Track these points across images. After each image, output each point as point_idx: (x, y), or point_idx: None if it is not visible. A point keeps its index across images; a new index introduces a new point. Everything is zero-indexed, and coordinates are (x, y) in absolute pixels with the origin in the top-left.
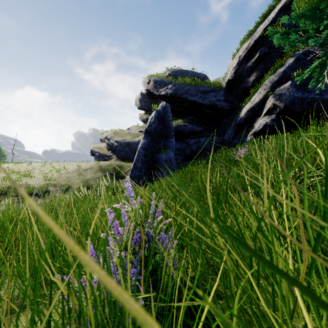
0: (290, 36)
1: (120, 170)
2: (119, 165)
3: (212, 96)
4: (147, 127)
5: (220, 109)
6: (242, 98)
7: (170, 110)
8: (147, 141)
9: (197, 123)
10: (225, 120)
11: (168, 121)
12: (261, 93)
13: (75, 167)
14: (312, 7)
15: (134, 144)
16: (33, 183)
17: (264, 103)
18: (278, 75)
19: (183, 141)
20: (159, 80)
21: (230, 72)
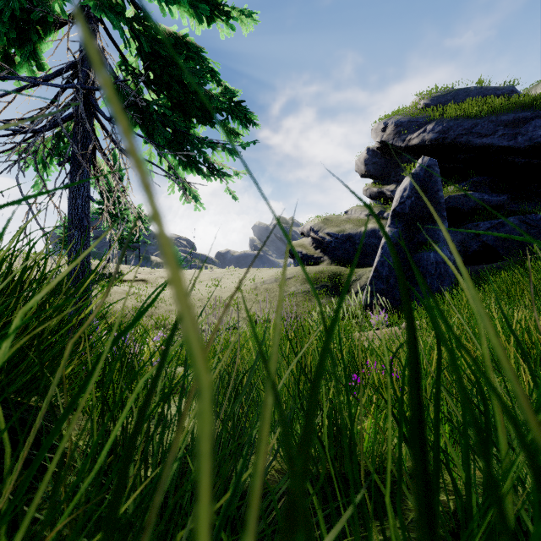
0: None
1: (339, 281)
2: (337, 273)
3: (536, 127)
4: (397, 207)
5: None
6: None
7: None
8: (397, 231)
9: (491, 189)
10: None
11: (435, 192)
12: None
13: (272, 275)
14: None
15: (358, 238)
16: (225, 296)
17: None
18: None
19: (461, 226)
20: (406, 120)
21: None
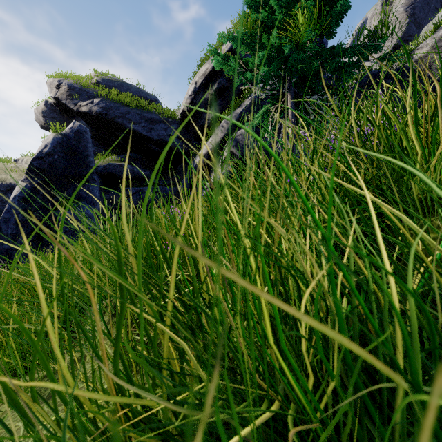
0: (230, 62)
1: None
2: None
3: (162, 128)
4: (35, 161)
5: (172, 149)
6: (200, 138)
7: (100, 140)
8: (32, 186)
9: (142, 165)
10: (181, 165)
11: (85, 156)
12: (218, 135)
13: None
14: (250, 33)
15: None
16: None
17: (221, 149)
18: (235, 116)
19: (119, 189)
20: (78, 87)
21: (185, 100)
